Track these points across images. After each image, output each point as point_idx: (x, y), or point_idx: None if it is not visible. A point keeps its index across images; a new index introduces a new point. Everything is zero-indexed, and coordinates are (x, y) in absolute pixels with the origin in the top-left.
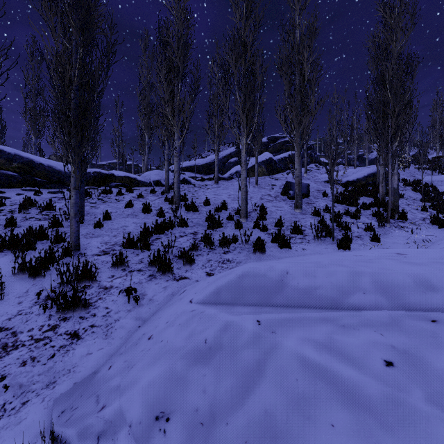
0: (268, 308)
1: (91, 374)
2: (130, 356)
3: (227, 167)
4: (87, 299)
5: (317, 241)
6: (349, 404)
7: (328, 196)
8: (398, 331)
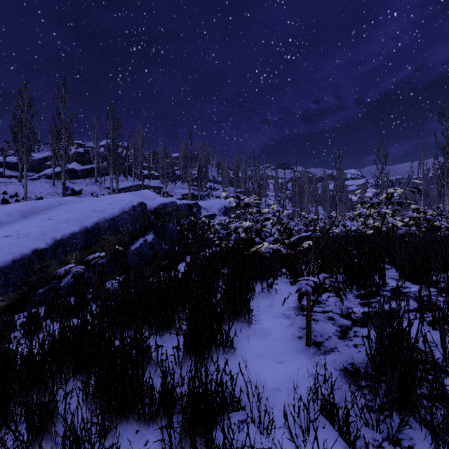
0: None
1: None
2: None
3: (42, 168)
4: None
5: None
6: None
7: (95, 195)
8: None
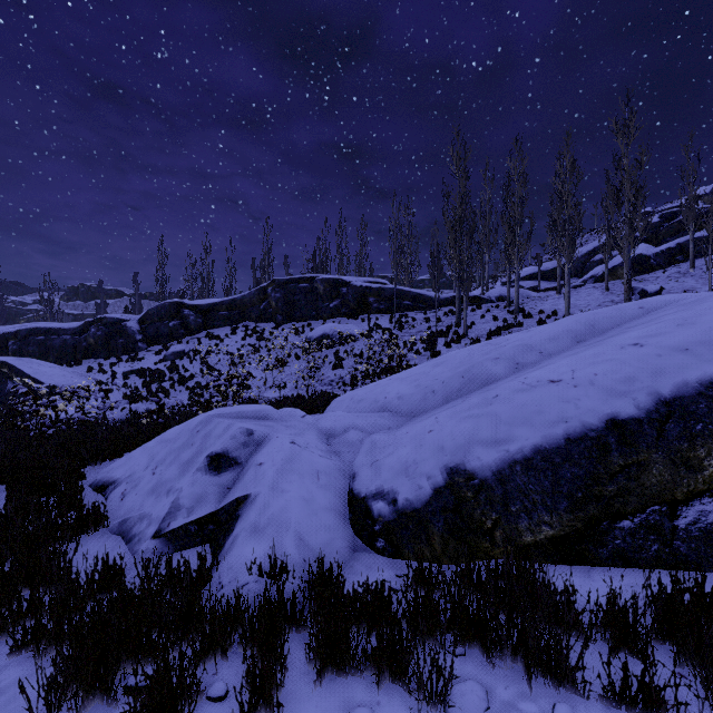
0: None
1: None
2: None
3: (587, 268)
4: None
5: None
6: None
7: None
8: None
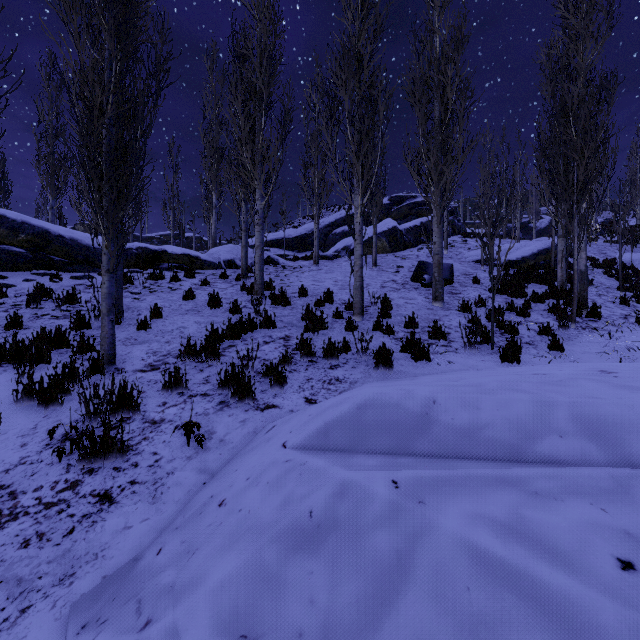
0: (408, 458)
1: (130, 561)
2: (191, 534)
3: (330, 241)
4: (125, 440)
5: (469, 349)
6: (567, 639)
7: (481, 283)
8: (631, 504)
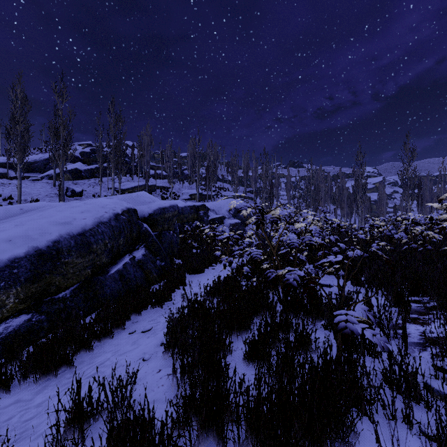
0: None
1: None
2: None
3: (47, 168)
4: None
5: None
6: None
7: (97, 197)
8: None
